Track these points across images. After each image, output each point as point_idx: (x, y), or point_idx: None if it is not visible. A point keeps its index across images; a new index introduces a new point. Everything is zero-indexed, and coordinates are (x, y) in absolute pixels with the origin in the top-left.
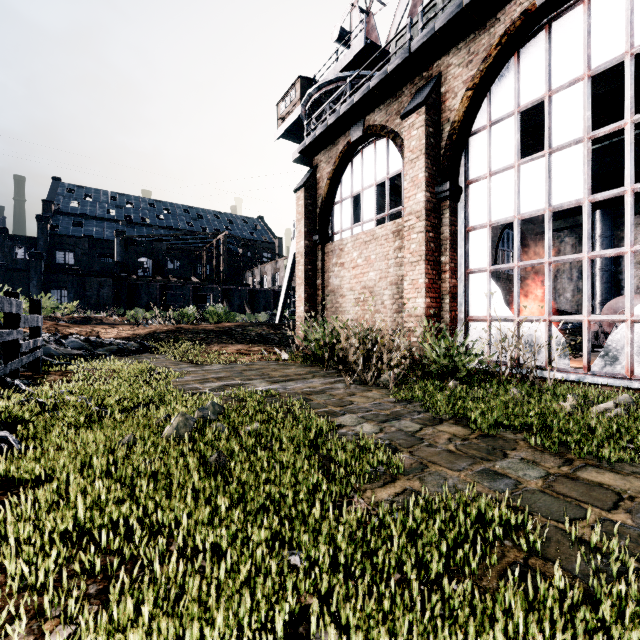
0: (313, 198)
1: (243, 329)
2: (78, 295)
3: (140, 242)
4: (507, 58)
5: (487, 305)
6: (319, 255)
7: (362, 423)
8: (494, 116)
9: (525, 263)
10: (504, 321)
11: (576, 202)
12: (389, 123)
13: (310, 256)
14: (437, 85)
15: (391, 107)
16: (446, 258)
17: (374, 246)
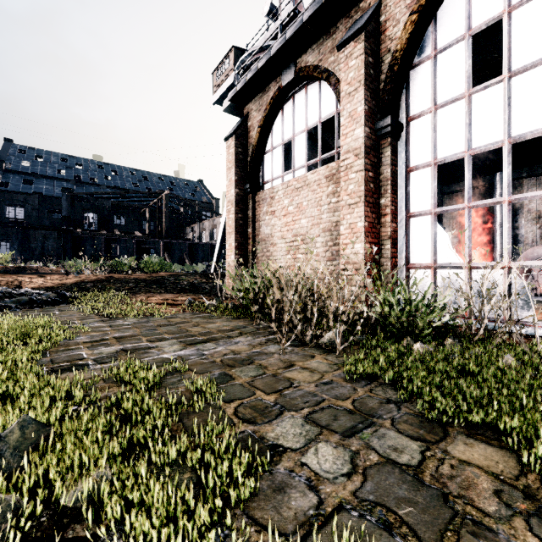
0: (244, 147)
1: (176, 278)
2: (22, 247)
3: (86, 198)
4: None
5: (432, 251)
6: (250, 204)
7: (314, 440)
8: (440, 44)
9: (478, 203)
10: (452, 268)
11: None
12: (322, 62)
13: (241, 205)
14: (377, 12)
15: (324, 45)
16: (386, 200)
17: (306, 192)
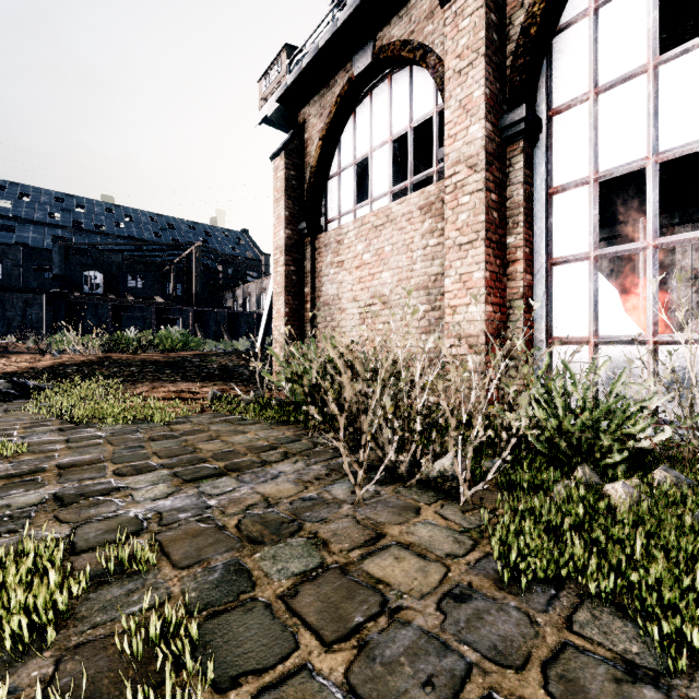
0: (298, 169)
1: (202, 359)
2: None
3: (87, 251)
4: None
5: (590, 317)
6: (307, 252)
7: None
8: None
9: (670, 239)
10: (625, 344)
11: None
12: (415, 35)
13: (294, 253)
14: None
15: (418, 9)
16: (517, 238)
17: (389, 232)
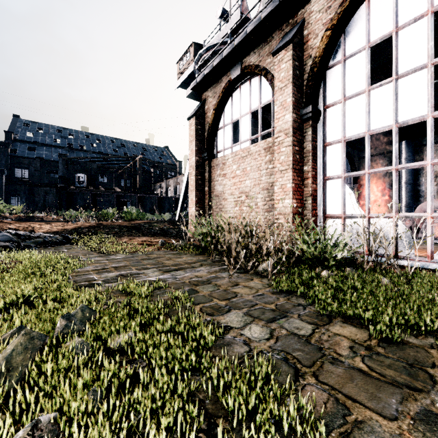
0: (202, 124)
1: (149, 225)
2: (29, 200)
3: (77, 162)
4: (359, 3)
5: (342, 205)
6: (207, 168)
7: (249, 323)
8: (348, 52)
9: (375, 170)
10: (356, 218)
11: (420, 118)
12: (261, 63)
13: (200, 169)
14: (301, 28)
15: (263, 50)
16: (308, 167)
17: (249, 160)
